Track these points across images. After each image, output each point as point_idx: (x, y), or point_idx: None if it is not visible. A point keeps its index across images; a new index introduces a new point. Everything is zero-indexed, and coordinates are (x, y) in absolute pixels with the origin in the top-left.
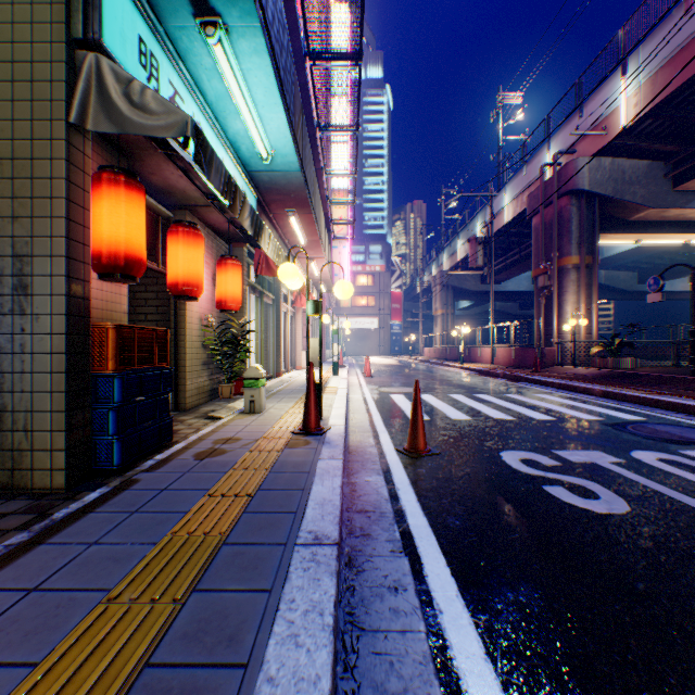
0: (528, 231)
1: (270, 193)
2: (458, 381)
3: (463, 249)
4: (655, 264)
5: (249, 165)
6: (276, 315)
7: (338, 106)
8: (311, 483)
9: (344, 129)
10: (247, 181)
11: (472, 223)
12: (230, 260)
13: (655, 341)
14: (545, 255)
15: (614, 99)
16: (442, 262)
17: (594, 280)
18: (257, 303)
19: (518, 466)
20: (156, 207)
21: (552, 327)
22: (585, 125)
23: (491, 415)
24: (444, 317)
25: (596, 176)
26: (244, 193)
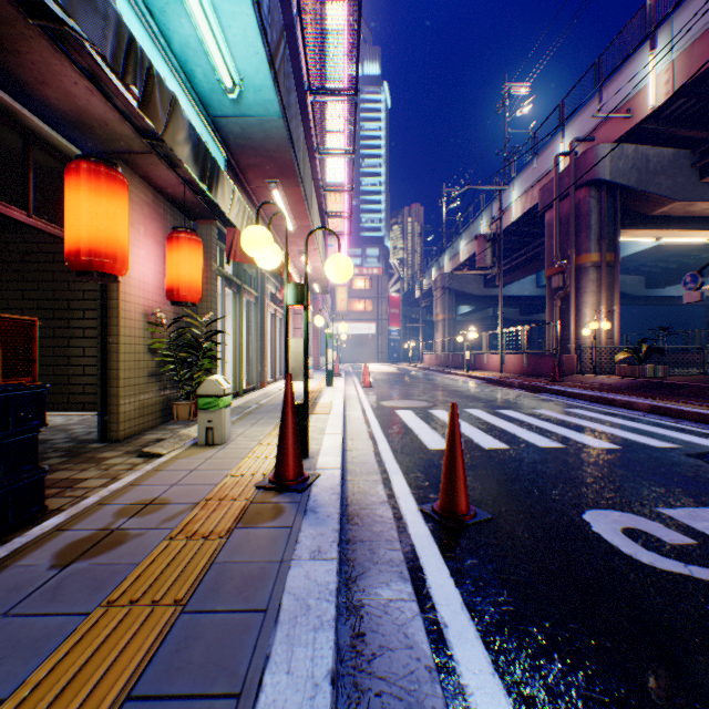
0: (536, 230)
1: (245, 154)
2: (471, 392)
3: (466, 250)
4: (662, 268)
5: (210, 105)
6: (260, 315)
7: (332, 60)
8: (262, 663)
9: (340, 93)
10: (209, 130)
11: (476, 222)
12: (185, 233)
13: (681, 347)
14: (560, 253)
15: (640, 77)
16: (443, 264)
17: (616, 280)
18: (235, 300)
19: (630, 548)
20: (69, 150)
21: (569, 331)
22: (606, 109)
23: (532, 441)
24: (446, 322)
25: (618, 165)
26: (174, 95)
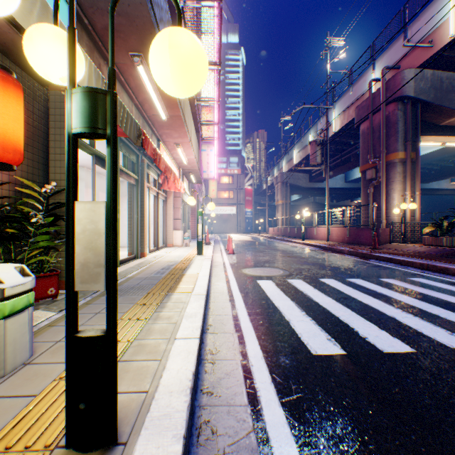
0: (349, 140)
1: (96, 8)
2: (314, 259)
3: (298, 155)
4: (429, 169)
5: None
6: (140, 195)
7: None
8: None
9: None
10: None
11: (306, 136)
12: None
13: None
14: (373, 153)
15: (441, 15)
16: (282, 166)
17: (417, 172)
18: None
19: None
20: None
21: (381, 211)
22: (410, 43)
23: (428, 334)
24: (284, 206)
25: (420, 85)
26: None
